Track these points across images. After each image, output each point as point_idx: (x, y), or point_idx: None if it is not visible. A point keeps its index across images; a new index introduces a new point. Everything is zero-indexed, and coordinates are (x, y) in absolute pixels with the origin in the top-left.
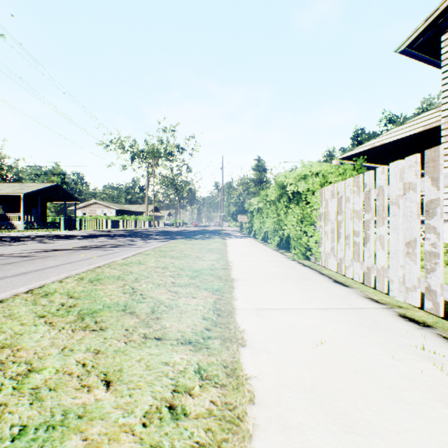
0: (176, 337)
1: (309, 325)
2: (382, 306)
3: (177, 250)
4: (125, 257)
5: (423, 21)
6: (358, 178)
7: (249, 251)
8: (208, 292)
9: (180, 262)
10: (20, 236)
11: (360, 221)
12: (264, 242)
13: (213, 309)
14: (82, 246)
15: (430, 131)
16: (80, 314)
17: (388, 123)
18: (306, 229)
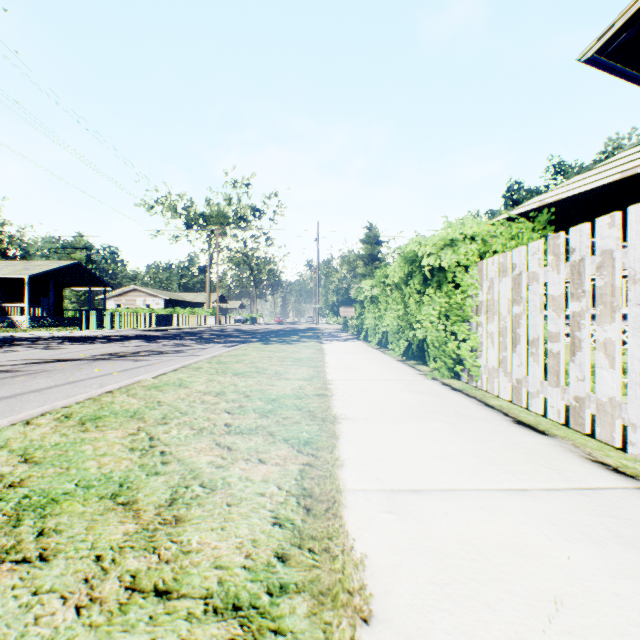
0: (206, 585)
1: (505, 543)
2: (635, 483)
3: (246, 361)
4: (160, 373)
5: (623, 12)
6: (555, 238)
7: (360, 363)
8: (289, 449)
9: (247, 383)
10: (17, 338)
11: (560, 315)
12: (381, 348)
13: (298, 494)
14: (102, 354)
15: (632, 179)
16: (19, 508)
17: (557, 174)
18: (454, 328)
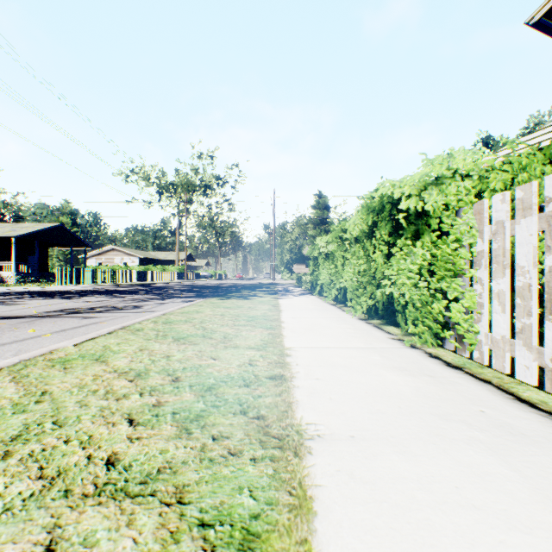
0: None
1: None
2: None
3: (196, 319)
4: (89, 337)
5: None
6: None
7: (319, 323)
8: None
9: (184, 355)
10: None
11: None
12: (337, 303)
13: None
14: (55, 310)
15: None
16: None
17: (485, 147)
18: (441, 285)
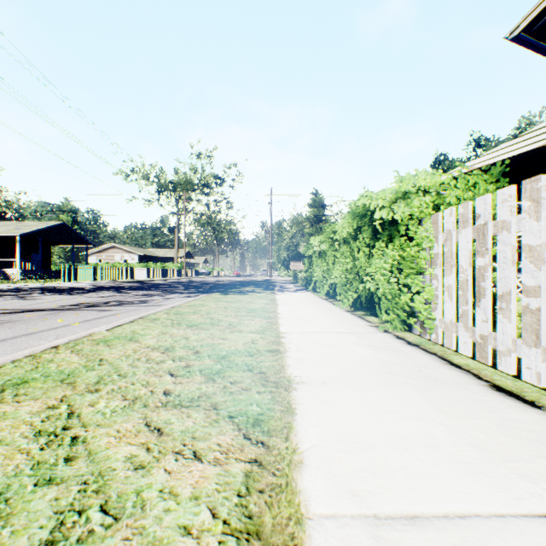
0: None
1: None
2: None
3: (203, 311)
4: (116, 325)
5: None
6: (534, 182)
7: (310, 314)
8: (234, 433)
9: (199, 337)
10: (3, 289)
11: (540, 267)
12: (328, 298)
13: (239, 529)
14: (72, 304)
15: None
16: None
17: (478, 147)
18: (407, 281)
